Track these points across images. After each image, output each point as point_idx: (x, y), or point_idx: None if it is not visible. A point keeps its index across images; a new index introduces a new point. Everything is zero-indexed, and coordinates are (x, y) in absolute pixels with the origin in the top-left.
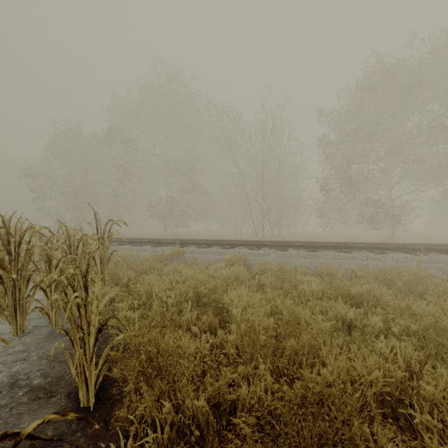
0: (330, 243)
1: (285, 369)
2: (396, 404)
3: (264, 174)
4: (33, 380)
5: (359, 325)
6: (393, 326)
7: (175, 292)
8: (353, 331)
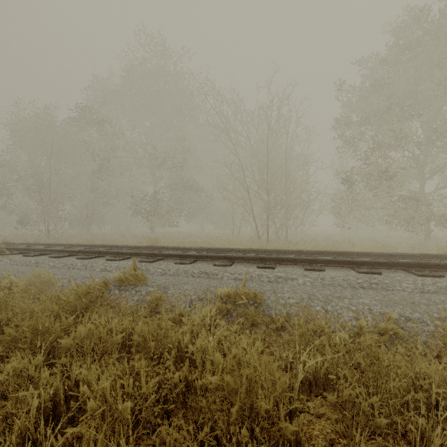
0: (378, 254)
1: None
2: None
3: (268, 164)
4: None
5: None
6: None
7: None
8: None
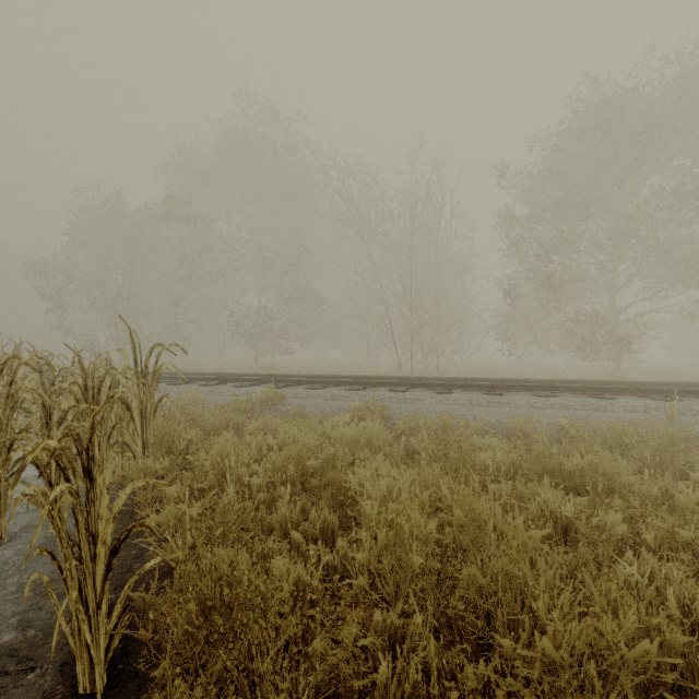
0: (520, 381)
1: (460, 618)
2: (674, 695)
3: (413, 271)
4: (2, 634)
5: (584, 529)
6: (643, 530)
7: (265, 467)
8: (573, 538)
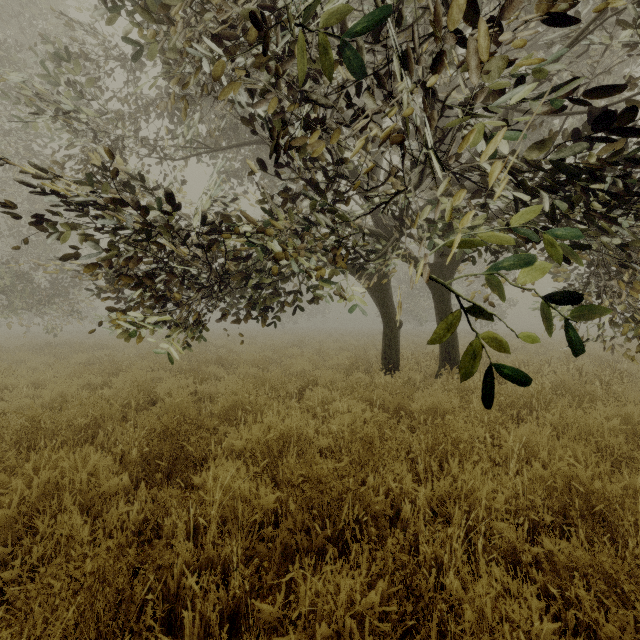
0: None
1: None
2: None
3: None
4: None
5: None
6: None
7: None
8: None
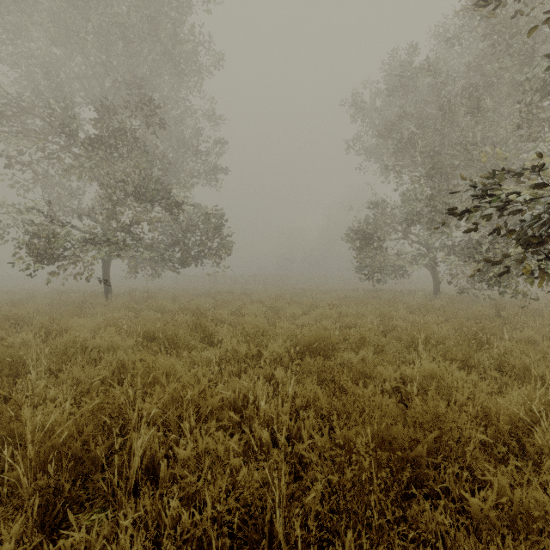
0: None
1: None
2: None
3: None
4: None
5: None
6: None
7: None
8: None
